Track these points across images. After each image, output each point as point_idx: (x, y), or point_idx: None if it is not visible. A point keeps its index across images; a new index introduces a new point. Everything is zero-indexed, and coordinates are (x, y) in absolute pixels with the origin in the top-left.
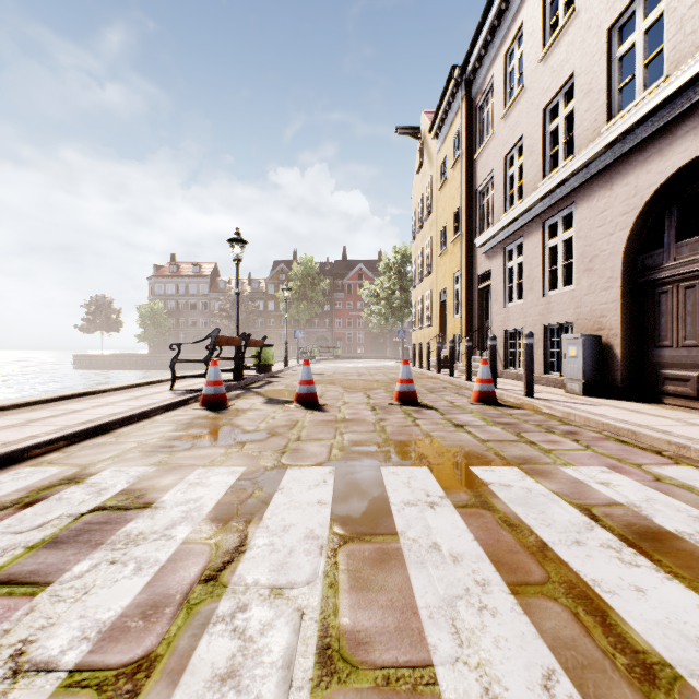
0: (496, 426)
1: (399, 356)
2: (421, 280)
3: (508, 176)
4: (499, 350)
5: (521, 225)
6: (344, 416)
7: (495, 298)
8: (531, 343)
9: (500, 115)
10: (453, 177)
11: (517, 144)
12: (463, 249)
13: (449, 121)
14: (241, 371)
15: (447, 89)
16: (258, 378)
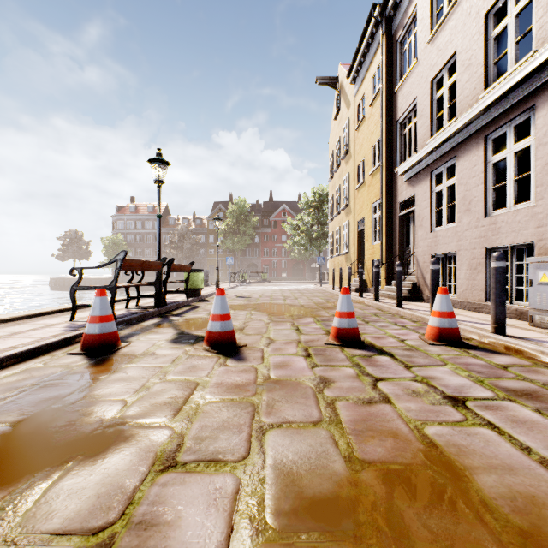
0: (519, 403)
1: (315, 279)
2: (338, 212)
3: (435, 99)
4: (425, 274)
5: (455, 144)
6: (268, 372)
7: (419, 223)
8: (503, 267)
9: (426, 39)
10: (372, 114)
11: (447, 64)
12: (383, 179)
13: (367, 63)
14: (164, 297)
15: (366, 30)
16: (184, 303)
